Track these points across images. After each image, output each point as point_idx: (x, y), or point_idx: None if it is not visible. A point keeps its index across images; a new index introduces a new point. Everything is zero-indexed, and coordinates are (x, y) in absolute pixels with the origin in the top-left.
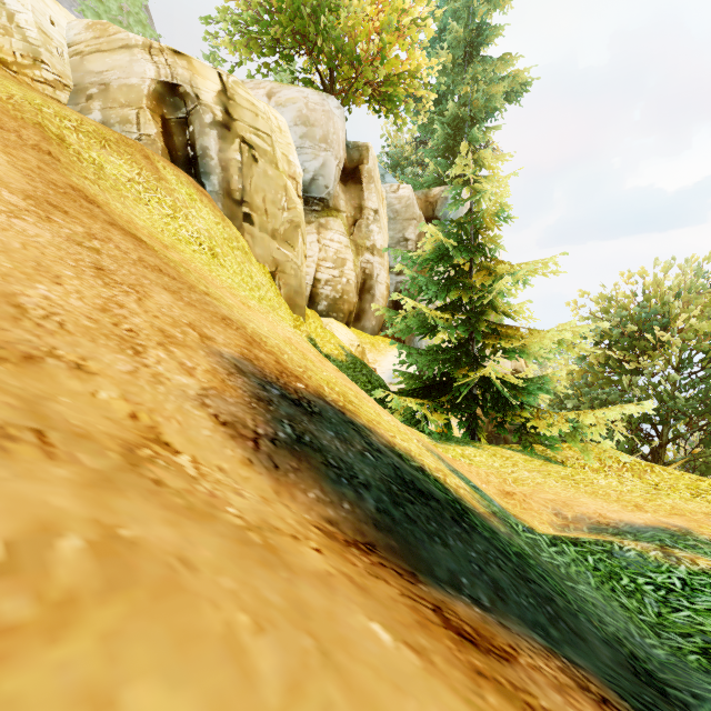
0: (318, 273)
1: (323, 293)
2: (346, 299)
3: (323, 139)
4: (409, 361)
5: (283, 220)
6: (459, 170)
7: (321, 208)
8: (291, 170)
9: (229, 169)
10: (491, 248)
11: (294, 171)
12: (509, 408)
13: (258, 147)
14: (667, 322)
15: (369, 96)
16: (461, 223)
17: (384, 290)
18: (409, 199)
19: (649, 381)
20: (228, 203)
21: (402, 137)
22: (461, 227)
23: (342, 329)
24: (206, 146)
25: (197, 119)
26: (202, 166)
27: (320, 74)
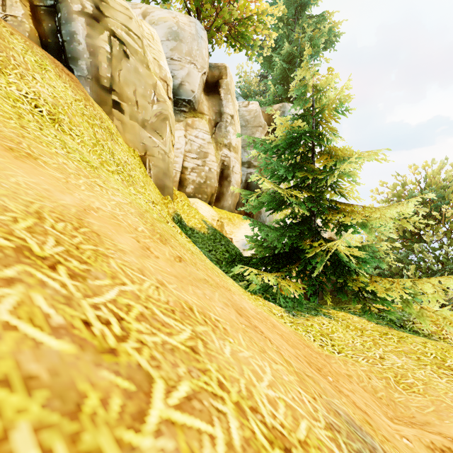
0: (186, 162)
1: (190, 179)
2: (208, 184)
3: (189, 52)
4: (261, 234)
5: (153, 112)
6: (302, 72)
7: (188, 109)
8: (162, 74)
9: (97, 57)
10: (328, 139)
11: (165, 75)
12: (348, 275)
13: (128, 44)
14: (447, 203)
15: (227, 34)
16: (305, 116)
17: (238, 178)
18: (256, 111)
19: (426, 246)
20: (96, 89)
21: (250, 76)
22: (305, 119)
23: (205, 207)
24: (73, 33)
25: (65, 8)
26: (70, 51)
27: (189, 12)
